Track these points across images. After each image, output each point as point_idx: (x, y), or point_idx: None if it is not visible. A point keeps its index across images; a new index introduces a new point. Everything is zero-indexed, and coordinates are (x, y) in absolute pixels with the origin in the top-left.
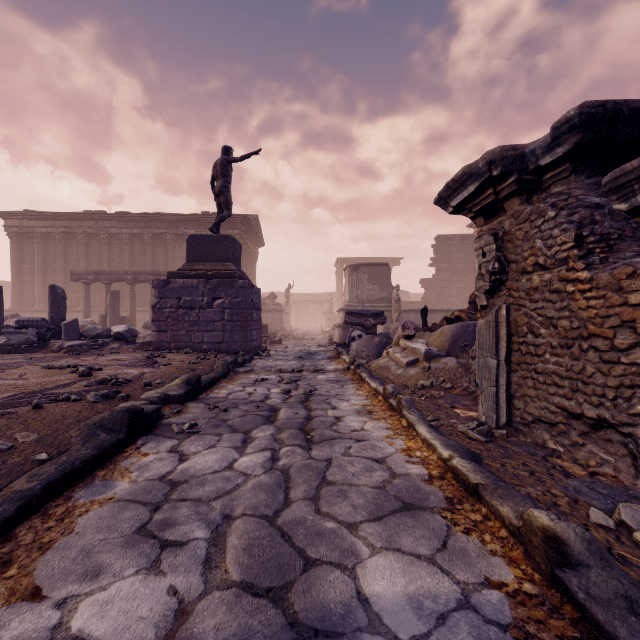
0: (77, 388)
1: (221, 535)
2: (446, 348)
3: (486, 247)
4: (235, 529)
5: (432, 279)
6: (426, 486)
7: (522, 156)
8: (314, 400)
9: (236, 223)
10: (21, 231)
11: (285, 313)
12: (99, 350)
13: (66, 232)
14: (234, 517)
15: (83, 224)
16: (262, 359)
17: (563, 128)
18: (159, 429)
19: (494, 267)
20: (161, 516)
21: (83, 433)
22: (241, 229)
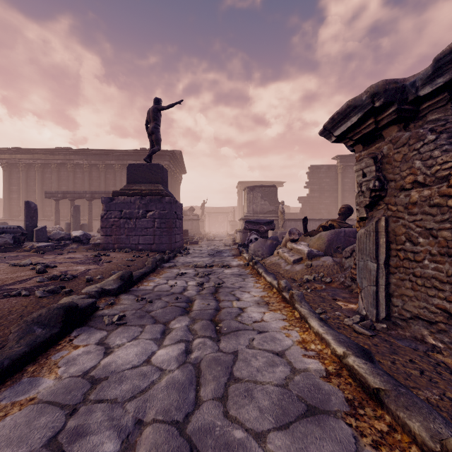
0: (31, 284)
1: (131, 446)
2: (323, 249)
3: (366, 168)
4: (145, 439)
5: (307, 197)
6: (325, 384)
7: (403, 88)
8: (222, 292)
9: (165, 156)
10: (10, 162)
11: (201, 221)
12: (61, 250)
13: (43, 163)
14: (146, 422)
15: (55, 157)
16: (183, 256)
17: (446, 59)
18: (93, 320)
19: (374, 185)
20: (75, 422)
21: (21, 329)
22: (169, 161)
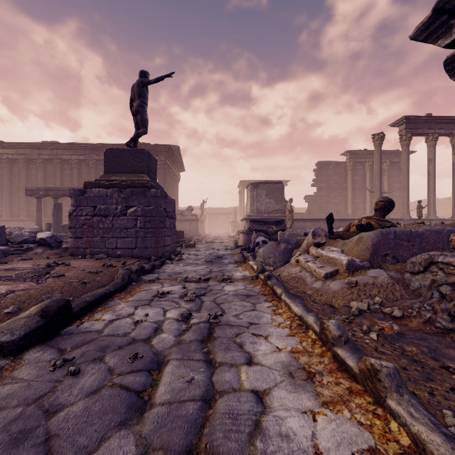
0: None
1: None
2: (368, 258)
3: None
4: None
5: (314, 195)
6: None
7: None
8: (220, 339)
9: (161, 151)
10: None
11: (200, 222)
12: (17, 256)
13: (27, 158)
14: None
15: (41, 152)
16: (173, 263)
17: None
18: None
19: None
20: None
21: None
22: (165, 156)
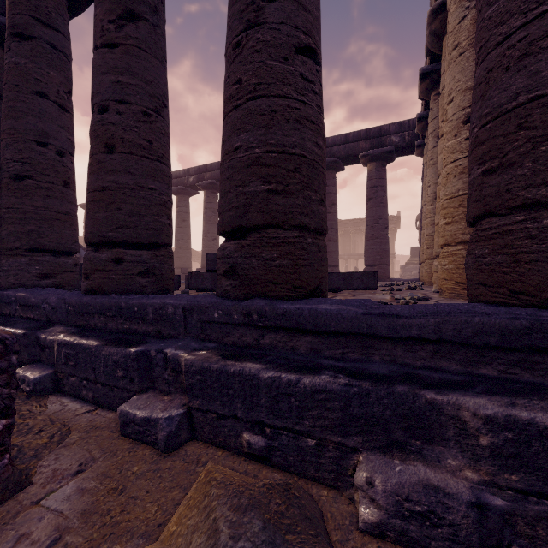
0: None
1: None
2: None
3: None
4: None
5: None
6: None
7: None
8: None
9: (392, 221)
10: None
11: None
12: None
13: None
14: None
15: None
16: None
17: None
18: None
19: None
20: None
21: None
22: (395, 224)
